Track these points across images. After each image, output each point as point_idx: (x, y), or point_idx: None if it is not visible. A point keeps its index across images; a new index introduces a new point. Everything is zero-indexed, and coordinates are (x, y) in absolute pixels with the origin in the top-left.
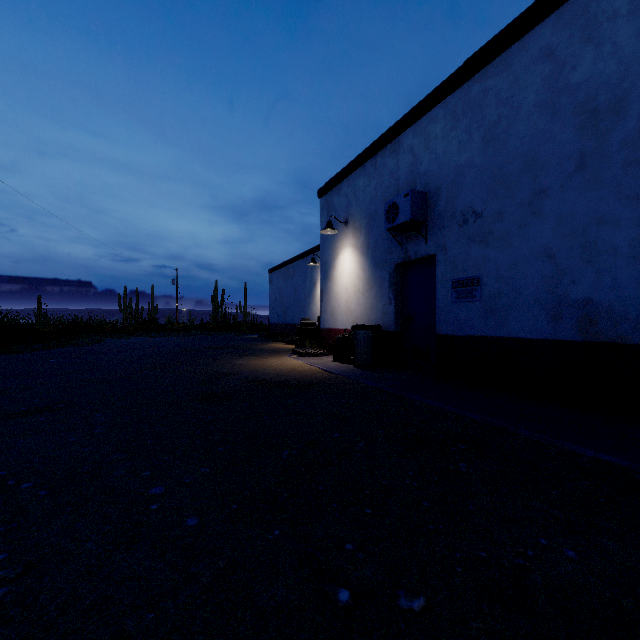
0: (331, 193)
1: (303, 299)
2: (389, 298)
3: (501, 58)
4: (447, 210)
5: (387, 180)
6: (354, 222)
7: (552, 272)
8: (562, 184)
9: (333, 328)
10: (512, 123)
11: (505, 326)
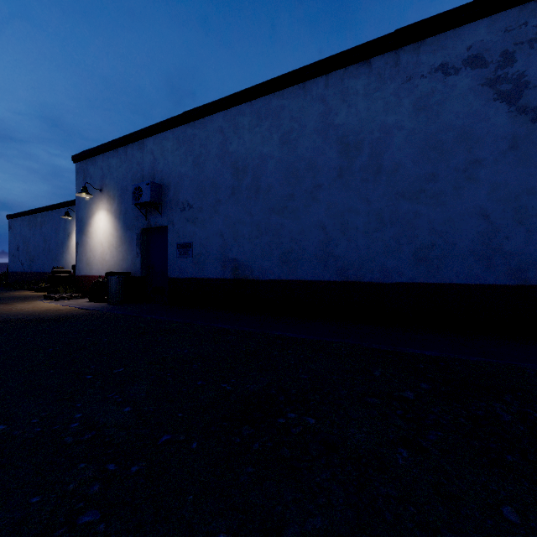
0: (87, 162)
1: (55, 248)
2: (137, 252)
3: (202, 121)
4: (174, 199)
5: (135, 167)
6: (108, 191)
7: (223, 244)
8: (226, 200)
9: (89, 275)
10: (207, 159)
11: (203, 272)
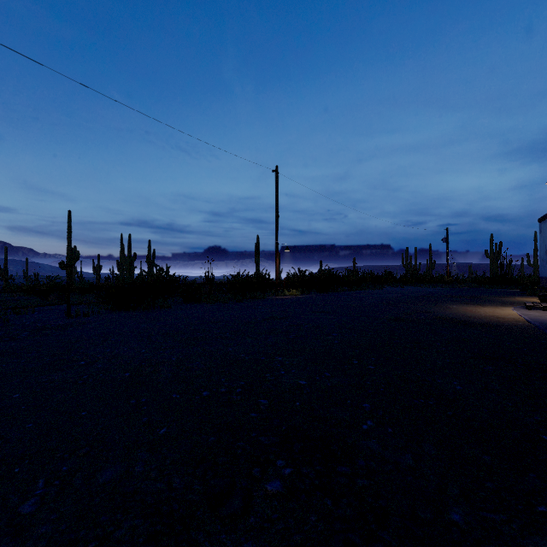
0: None
1: None
2: None
3: None
4: None
5: None
6: None
7: None
8: None
9: None
10: None
11: None
